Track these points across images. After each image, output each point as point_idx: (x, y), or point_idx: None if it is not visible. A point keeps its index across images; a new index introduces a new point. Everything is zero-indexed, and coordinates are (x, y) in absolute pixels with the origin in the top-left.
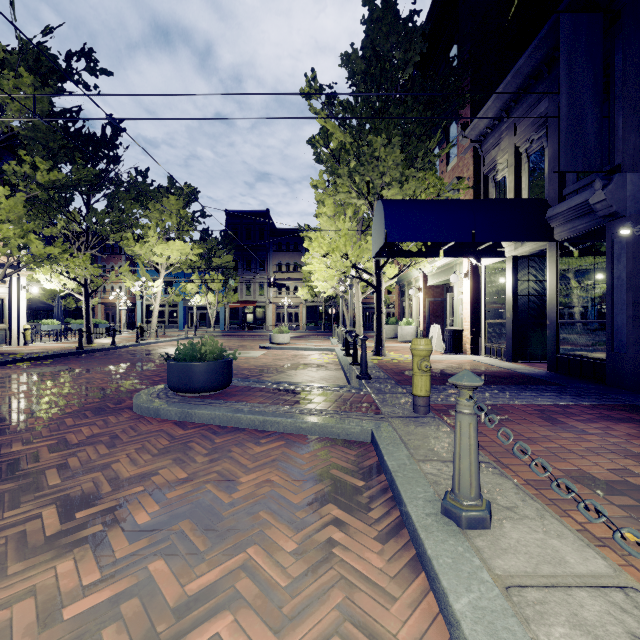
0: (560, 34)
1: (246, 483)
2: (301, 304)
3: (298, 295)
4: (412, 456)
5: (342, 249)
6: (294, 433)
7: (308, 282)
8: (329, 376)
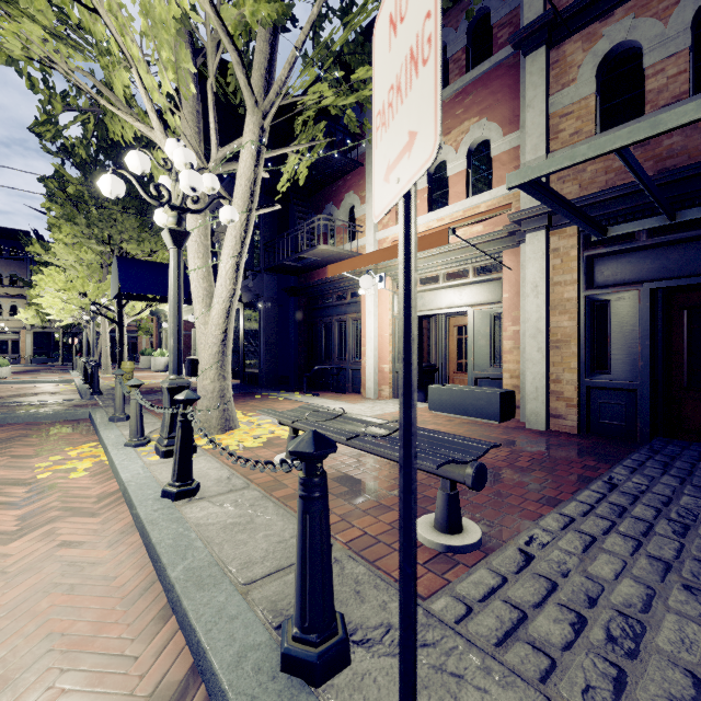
0: (232, 189)
1: (3, 435)
2: (24, 330)
3: (19, 318)
4: (108, 414)
5: (80, 289)
6: (32, 421)
7: (37, 306)
8: (64, 398)
